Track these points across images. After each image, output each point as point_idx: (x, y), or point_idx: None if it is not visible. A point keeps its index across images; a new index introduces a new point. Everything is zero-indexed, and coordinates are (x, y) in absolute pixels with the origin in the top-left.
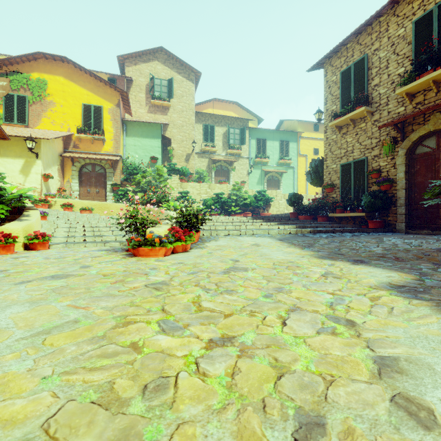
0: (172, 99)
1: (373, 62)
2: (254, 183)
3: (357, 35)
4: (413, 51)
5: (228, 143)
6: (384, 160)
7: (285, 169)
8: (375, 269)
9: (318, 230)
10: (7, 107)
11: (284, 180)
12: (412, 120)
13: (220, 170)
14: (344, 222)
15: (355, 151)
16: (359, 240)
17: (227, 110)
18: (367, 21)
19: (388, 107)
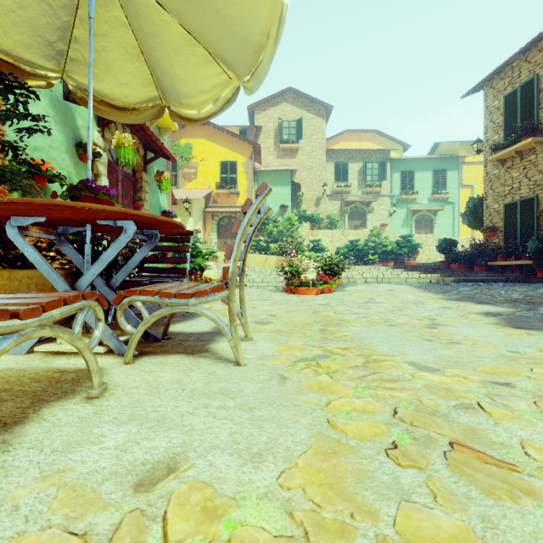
0: (301, 140)
1: None
2: (398, 226)
3: (525, 52)
4: None
5: (364, 181)
6: None
7: (441, 205)
8: (491, 306)
9: (463, 279)
10: None
11: (440, 219)
12: None
13: (355, 213)
14: (509, 271)
15: (522, 188)
16: (506, 289)
17: (363, 141)
18: (535, 38)
19: None
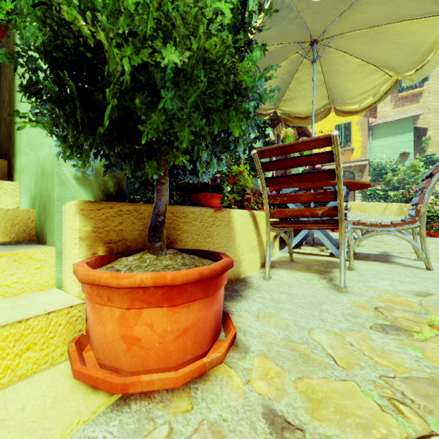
0: (426, 82)
1: None
2: None
3: None
4: None
5: None
6: None
7: None
8: None
9: None
10: None
11: None
12: None
13: None
14: None
15: None
16: None
17: None
18: None
19: None
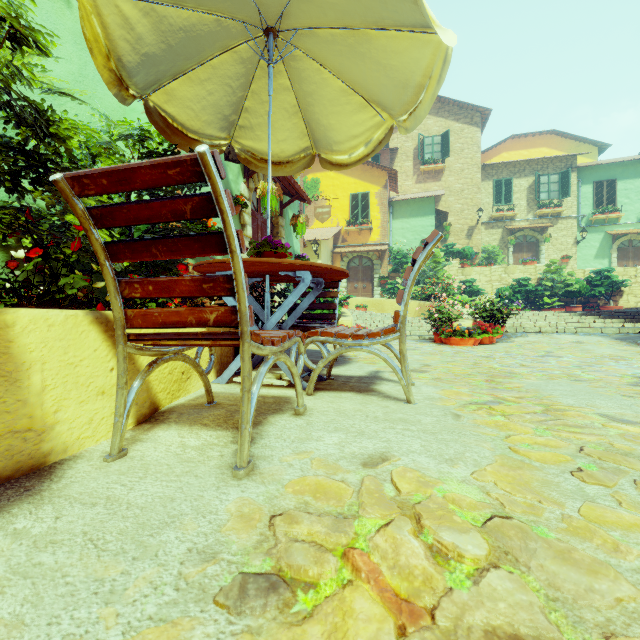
0: (448, 158)
1: None
2: (589, 257)
3: None
4: None
5: (537, 200)
6: None
7: None
8: None
9: None
10: None
11: None
12: None
13: (523, 243)
14: None
15: None
16: None
17: (534, 147)
18: None
19: None
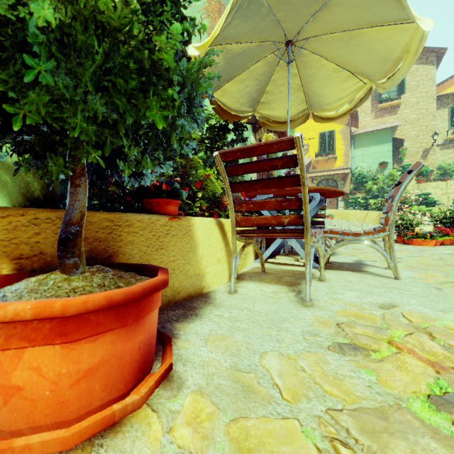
0: (403, 95)
1: None
2: None
3: None
4: None
5: None
6: None
7: None
8: None
9: None
10: None
11: None
12: None
13: None
14: None
15: None
16: None
17: None
18: None
19: None
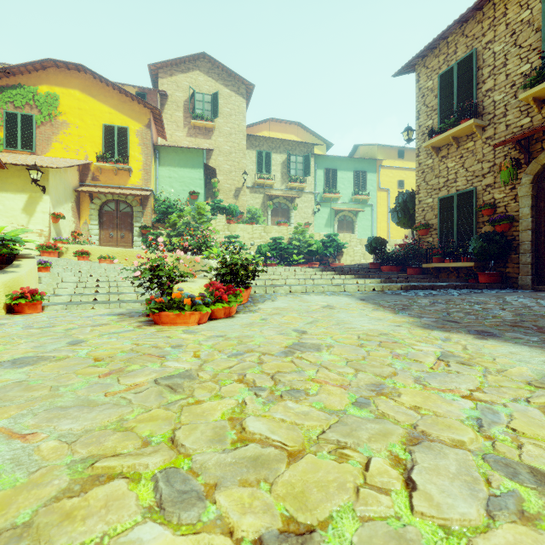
0: (217, 119)
1: (485, 59)
2: (321, 225)
3: (462, 24)
4: (544, 40)
5: (288, 174)
6: (501, 191)
7: (361, 207)
8: (517, 347)
9: (411, 286)
10: (9, 129)
11: (360, 221)
12: (541, 135)
13: (279, 209)
14: (444, 274)
15: (459, 180)
16: (472, 300)
17: (286, 133)
18: (477, 2)
19: (506, 119)
